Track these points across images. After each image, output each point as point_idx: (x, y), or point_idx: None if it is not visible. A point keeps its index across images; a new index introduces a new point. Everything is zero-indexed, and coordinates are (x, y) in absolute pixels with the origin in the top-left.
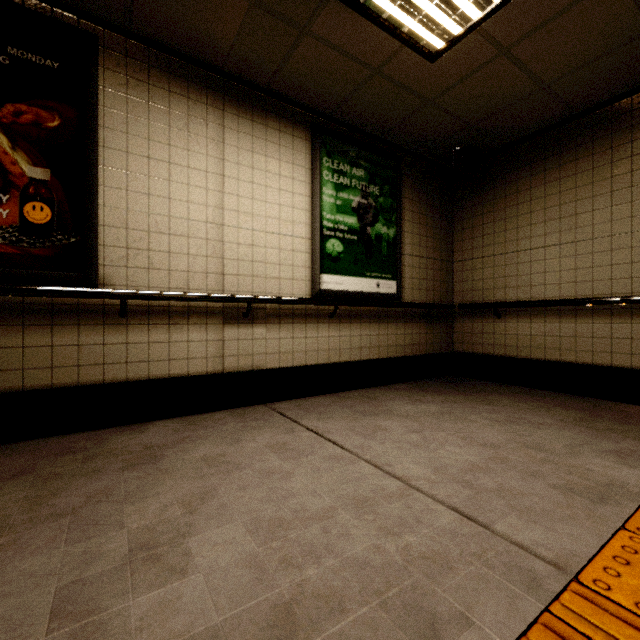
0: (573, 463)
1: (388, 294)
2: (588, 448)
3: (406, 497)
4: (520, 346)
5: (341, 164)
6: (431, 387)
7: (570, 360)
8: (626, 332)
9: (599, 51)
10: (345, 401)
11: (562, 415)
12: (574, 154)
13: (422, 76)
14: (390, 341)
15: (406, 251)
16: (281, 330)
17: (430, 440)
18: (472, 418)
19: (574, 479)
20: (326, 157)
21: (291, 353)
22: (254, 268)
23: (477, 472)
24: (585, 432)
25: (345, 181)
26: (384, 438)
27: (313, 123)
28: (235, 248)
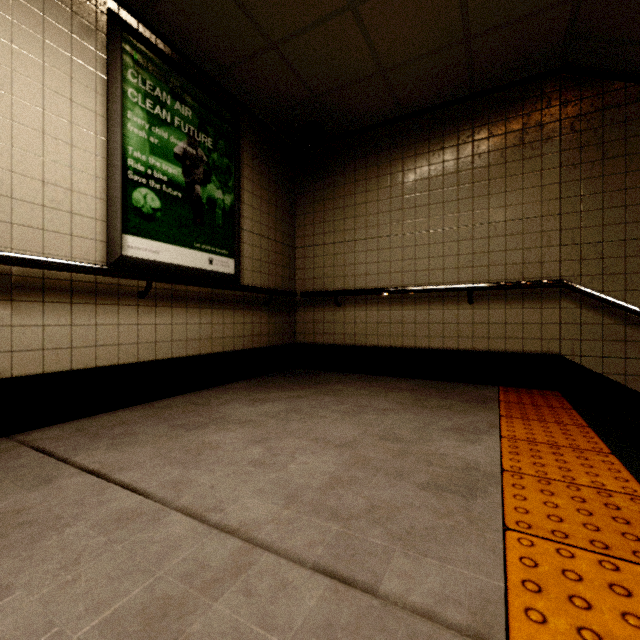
0: (428, 450)
1: (224, 274)
2: (432, 429)
3: (245, 571)
4: (357, 334)
5: (158, 89)
6: (274, 382)
7: (398, 345)
8: (439, 317)
9: (428, 47)
10: (162, 412)
11: (399, 398)
12: (401, 152)
13: (265, 0)
14: (226, 331)
15: (246, 226)
16: (47, 312)
17: (277, 451)
18: (321, 413)
19: (436, 470)
20: (133, 69)
21: (68, 349)
22: None
23: (340, 488)
24: (423, 412)
25: (164, 115)
26: (214, 461)
27: (110, 9)
28: None
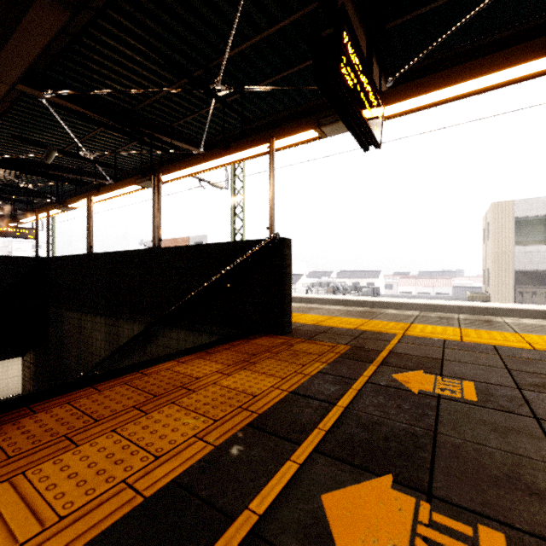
0: None
1: None
2: None
3: None
4: None
5: None
6: None
7: None
8: None
9: None
10: None
11: None
12: None
13: None
14: None
15: None
16: None
17: None
18: None
19: None
20: None
21: None
22: (9, 388)
23: None
24: None
25: None
26: None
27: None
28: (2, 385)
